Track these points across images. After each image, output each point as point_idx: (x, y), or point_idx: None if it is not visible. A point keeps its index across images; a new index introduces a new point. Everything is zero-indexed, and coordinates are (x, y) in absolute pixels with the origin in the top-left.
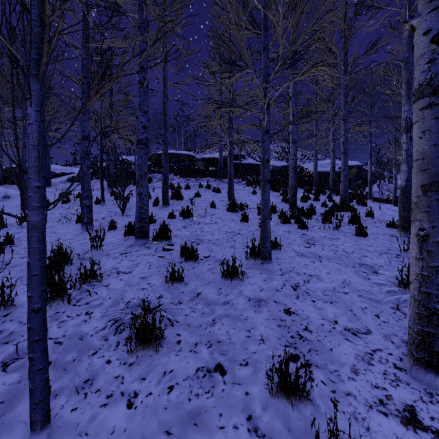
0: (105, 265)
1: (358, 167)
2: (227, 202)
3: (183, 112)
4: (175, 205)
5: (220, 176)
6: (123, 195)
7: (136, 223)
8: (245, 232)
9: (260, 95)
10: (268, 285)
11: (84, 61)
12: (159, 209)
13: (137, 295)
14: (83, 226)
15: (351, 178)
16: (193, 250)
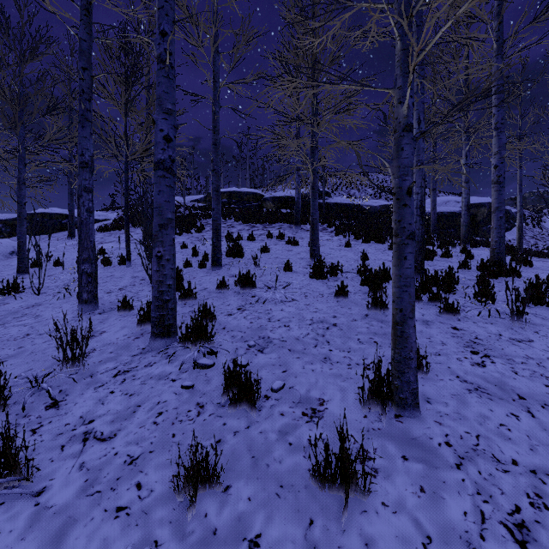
0: (70, 411)
1: (490, 205)
2: (309, 260)
3: (248, 138)
4: (232, 266)
5: (297, 221)
6: (151, 254)
7: (152, 310)
8: (346, 321)
9: (406, 28)
10: (439, 518)
11: (83, 43)
12: (206, 273)
13: (94, 545)
14: (81, 305)
15: (480, 221)
16: (249, 382)
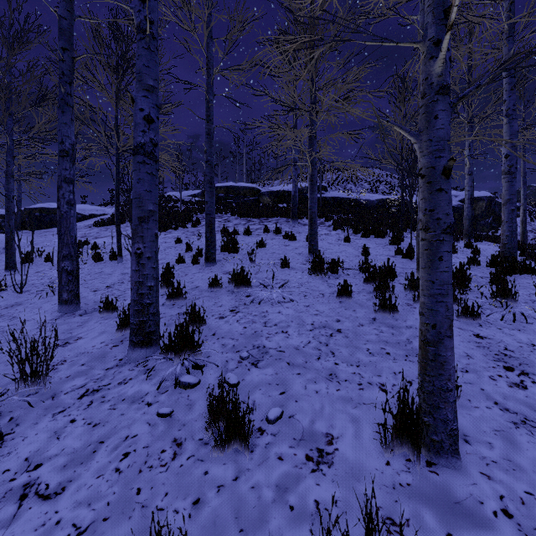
0: (15, 449)
1: (488, 199)
2: (307, 255)
3: (245, 134)
4: (226, 262)
5: (294, 215)
6: None
7: (130, 315)
8: (351, 326)
9: None
10: None
11: (63, 21)
12: (199, 269)
13: None
14: (61, 306)
15: (478, 215)
16: (238, 416)
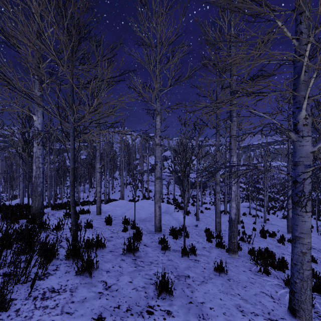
0: None
1: None
2: None
3: None
4: None
5: None
6: None
7: None
8: None
9: None
10: None
11: None
12: None
13: None
14: None
15: None
16: None
